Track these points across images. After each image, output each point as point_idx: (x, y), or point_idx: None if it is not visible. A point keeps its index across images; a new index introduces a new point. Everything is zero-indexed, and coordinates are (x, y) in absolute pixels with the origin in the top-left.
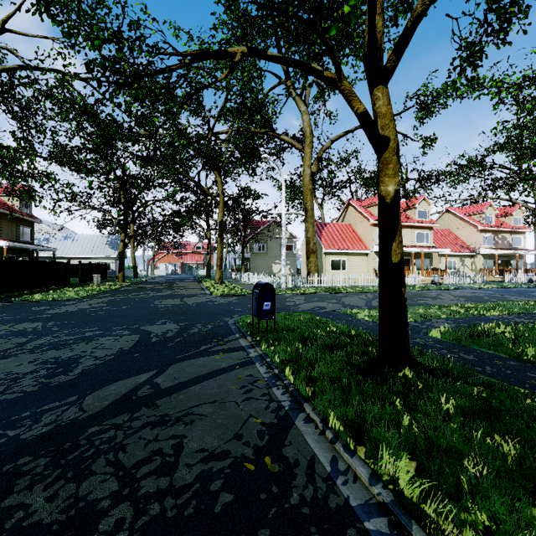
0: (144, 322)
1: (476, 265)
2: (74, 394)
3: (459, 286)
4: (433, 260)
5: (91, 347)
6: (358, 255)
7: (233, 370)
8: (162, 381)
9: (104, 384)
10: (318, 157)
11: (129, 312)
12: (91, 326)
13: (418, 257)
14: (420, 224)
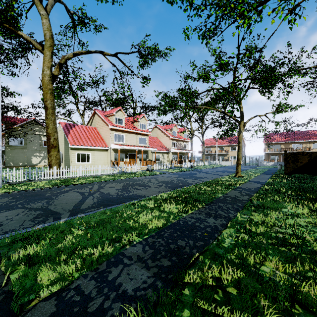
0: None
1: (169, 158)
2: None
3: (161, 171)
4: (149, 155)
5: None
6: (100, 150)
7: None
8: None
9: None
10: (60, 63)
11: None
12: None
13: (140, 153)
14: (141, 131)
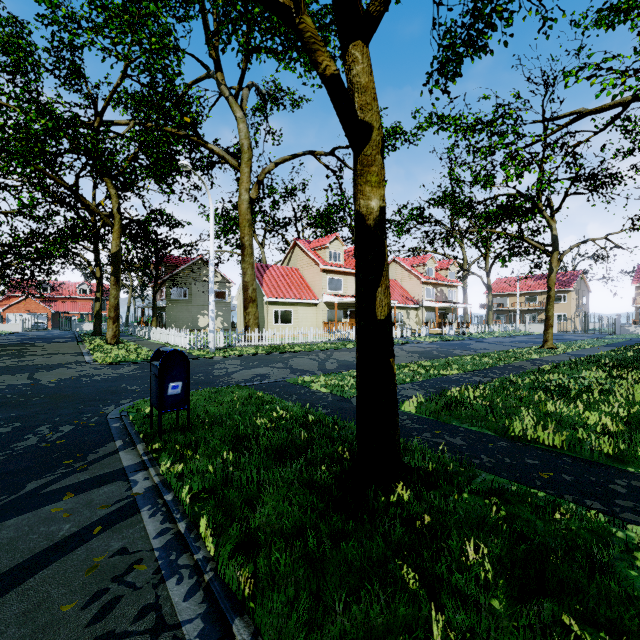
0: None
1: (420, 318)
2: None
3: (407, 339)
4: None
5: None
6: (307, 305)
7: (84, 543)
8: None
9: None
10: (259, 181)
11: None
12: None
13: None
14: None
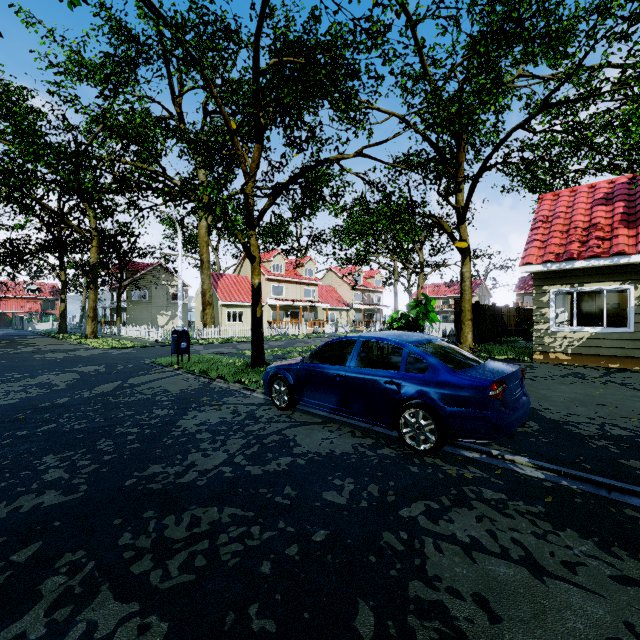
0: (60, 367)
1: (350, 318)
2: (83, 389)
3: (333, 334)
4: (319, 312)
5: (45, 379)
6: None
7: (172, 377)
8: (133, 382)
9: (96, 386)
10: None
11: (24, 364)
12: (5, 372)
13: (306, 310)
14: (307, 281)
